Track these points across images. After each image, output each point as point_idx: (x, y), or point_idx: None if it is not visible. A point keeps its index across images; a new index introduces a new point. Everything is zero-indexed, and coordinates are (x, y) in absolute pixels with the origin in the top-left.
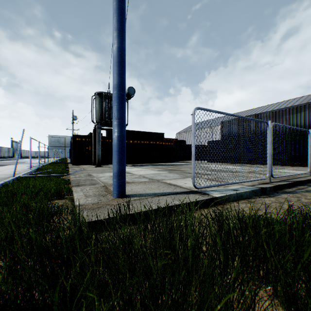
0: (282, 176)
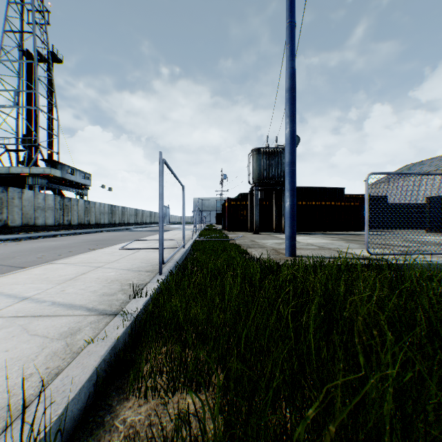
0: None
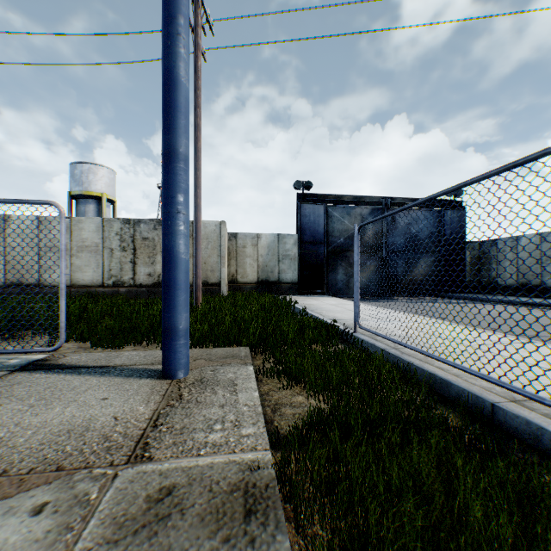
0: None
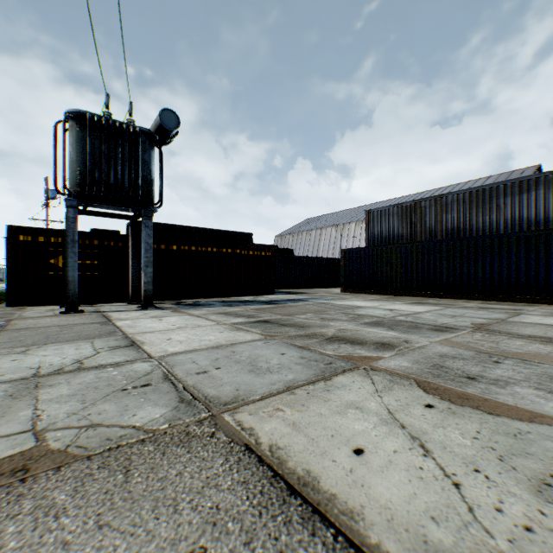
0: None
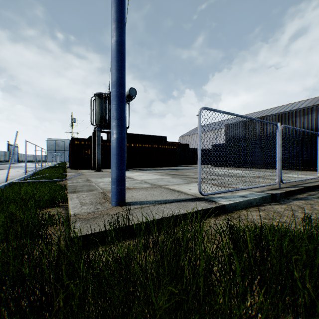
0: (292, 181)
